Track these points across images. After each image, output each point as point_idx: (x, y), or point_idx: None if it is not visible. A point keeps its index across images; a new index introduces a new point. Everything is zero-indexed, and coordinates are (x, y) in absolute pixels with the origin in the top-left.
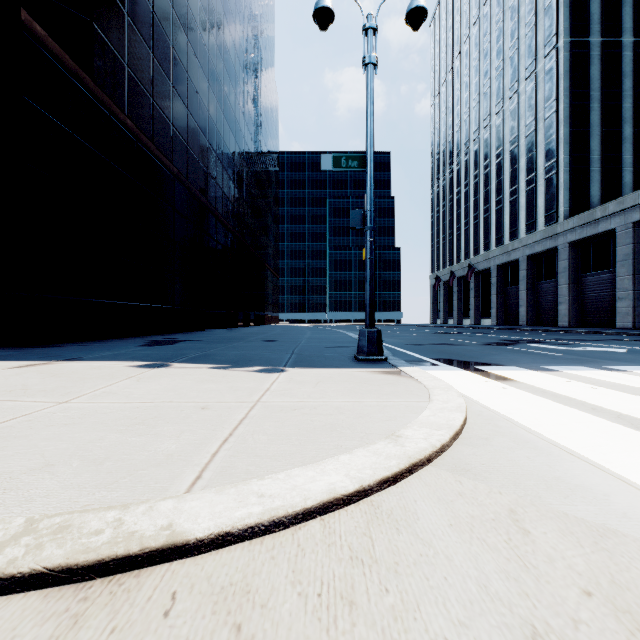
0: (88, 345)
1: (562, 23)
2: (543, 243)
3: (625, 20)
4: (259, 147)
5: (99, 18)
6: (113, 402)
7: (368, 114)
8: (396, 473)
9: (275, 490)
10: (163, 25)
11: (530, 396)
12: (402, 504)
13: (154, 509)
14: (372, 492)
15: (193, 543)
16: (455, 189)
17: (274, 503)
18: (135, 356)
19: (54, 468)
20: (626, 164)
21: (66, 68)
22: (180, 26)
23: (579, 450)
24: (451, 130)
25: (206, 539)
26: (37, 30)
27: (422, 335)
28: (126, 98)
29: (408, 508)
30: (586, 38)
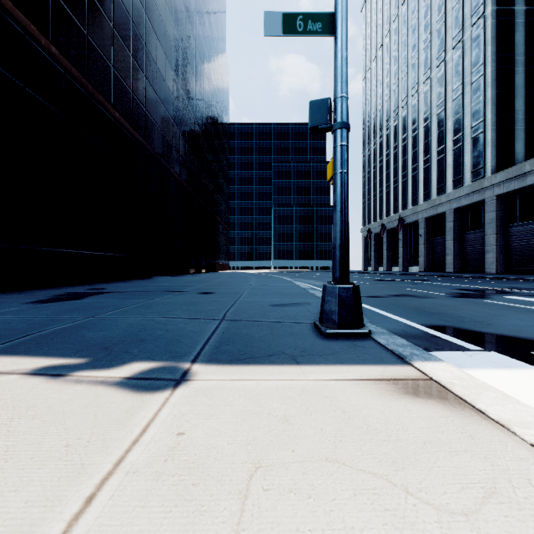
0: None
1: None
2: (470, 197)
3: None
4: (210, 111)
5: None
6: None
7: None
8: None
9: None
10: None
11: None
12: None
13: None
14: None
15: None
16: (385, 152)
17: None
18: None
19: None
20: None
21: None
22: None
23: None
24: (381, 100)
25: None
26: None
27: (368, 283)
28: (50, 22)
29: None
30: (511, 7)
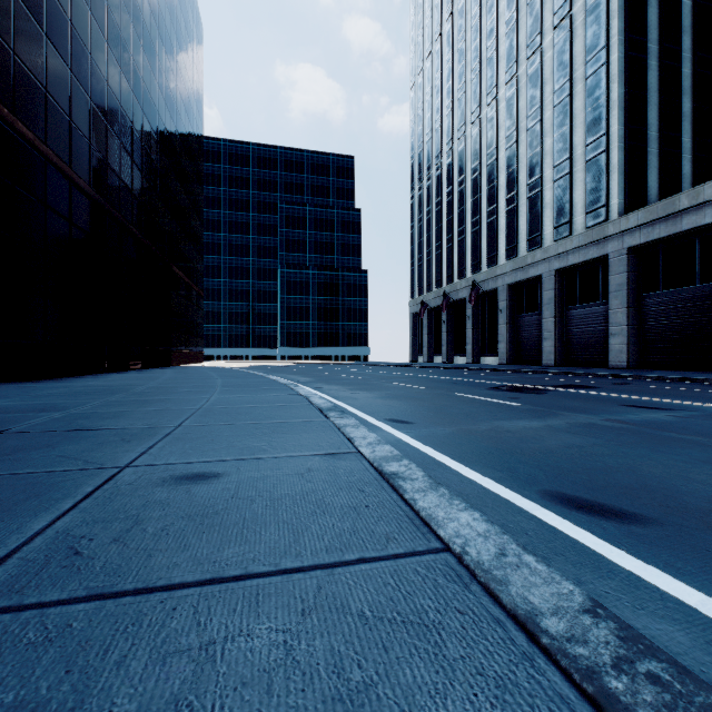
0: None
1: None
2: (583, 251)
3: None
4: (156, 63)
5: None
6: None
7: None
8: None
9: None
10: None
11: None
12: None
13: None
14: None
15: None
16: (445, 189)
17: None
18: None
19: None
20: (685, 150)
21: None
22: None
23: None
24: (439, 114)
25: None
26: None
27: (520, 404)
28: None
29: None
30: None
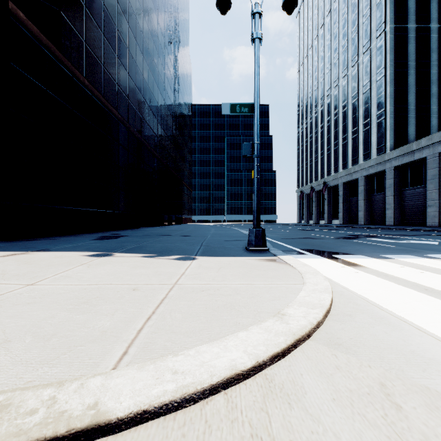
0: (56, 239)
1: (389, 14)
2: (375, 167)
3: (432, 12)
4: (178, 101)
5: (65, 8)
6: (67, 284)
7: (255, 74)
8: (284, 349)
9: (186, 366)
10: (111, 14)
11: (377, 279)
12: (291, 378)
13: (84, 386)
14: (266, 366)
15: (114, 422)
16: (314, 130)
17: (185, 380)
18: (88, 247)
19: (10, 344)
20: (433, 112)
21: (41, 43)
22: (123, 15)
23: (424, 326)
24: (311, 89)
25: (126, 418)
26: (20, 16)
27: (292, 231)
28: (84, 65)
29: (296, 382)
30: (405, 25)
